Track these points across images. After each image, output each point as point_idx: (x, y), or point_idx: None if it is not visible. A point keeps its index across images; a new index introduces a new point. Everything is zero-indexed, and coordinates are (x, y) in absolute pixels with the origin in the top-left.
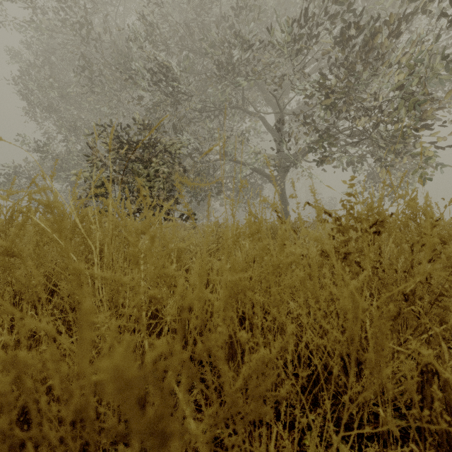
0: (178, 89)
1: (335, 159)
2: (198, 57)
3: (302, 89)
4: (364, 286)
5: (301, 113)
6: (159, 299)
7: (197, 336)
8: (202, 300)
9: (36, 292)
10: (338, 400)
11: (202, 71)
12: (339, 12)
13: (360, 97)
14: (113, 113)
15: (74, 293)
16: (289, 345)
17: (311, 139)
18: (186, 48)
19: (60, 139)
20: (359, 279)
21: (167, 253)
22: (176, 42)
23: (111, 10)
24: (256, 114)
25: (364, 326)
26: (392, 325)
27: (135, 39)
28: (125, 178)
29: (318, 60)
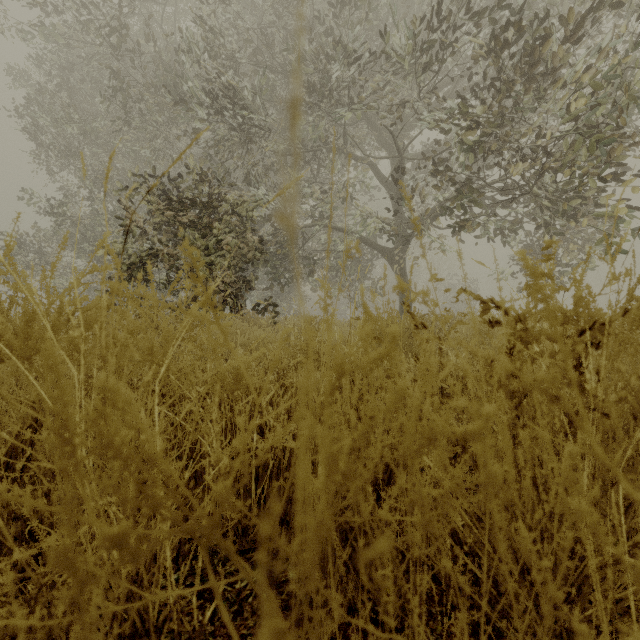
0: (251, 123)
1: (478, 225)
2: (280, 78)
3: (431, 122)
4: (566, 440)
5: (430, 157)
6: (133, 550)
7: (235, 634)
8: (278, 450)
9: (7, 434)
10: (514, 634)
11: (286, 99)
12: (485, 9)
13: (516, 134)
14: (158, 158)
15: (52, 447)
16: (465, 639)
17: (443, 195)
18: (263, 64)
19: (83, 196)
20: (578, 440)
21: (219, 373)
22: (248, 56)
23: (155, 11)
24: (364, 160)
25: (565, 512)
26: (625, 517)
27: (189, 50)
28: (174, 251)
29: (454, 82)
